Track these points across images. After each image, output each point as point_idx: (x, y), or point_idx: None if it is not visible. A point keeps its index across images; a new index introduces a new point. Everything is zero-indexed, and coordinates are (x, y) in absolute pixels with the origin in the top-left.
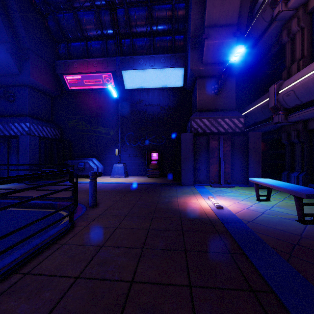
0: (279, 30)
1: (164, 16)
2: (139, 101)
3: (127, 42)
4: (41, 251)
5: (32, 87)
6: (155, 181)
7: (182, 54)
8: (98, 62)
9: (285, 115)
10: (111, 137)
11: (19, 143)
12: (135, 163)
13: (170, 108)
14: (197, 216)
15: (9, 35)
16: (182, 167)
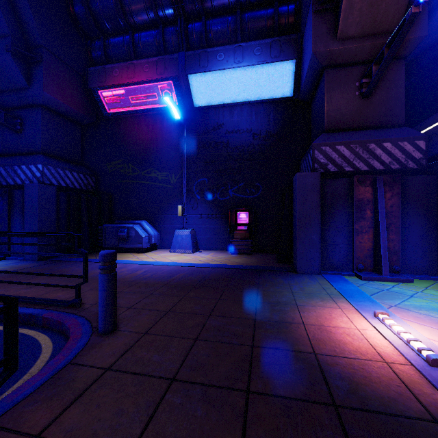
0: None
1: None
2: (216, 126)
3: (197, 27)
4: None
5: (48, 108)
6: (244, 262)
7: (293, 37)
8: (150, 63)
9: None
10: (171, 186)
11: (25, 197)
12: (210, 228)
13: (269, 134)
14: (386, 399)
15: (10, 24)
16: (297, 238)
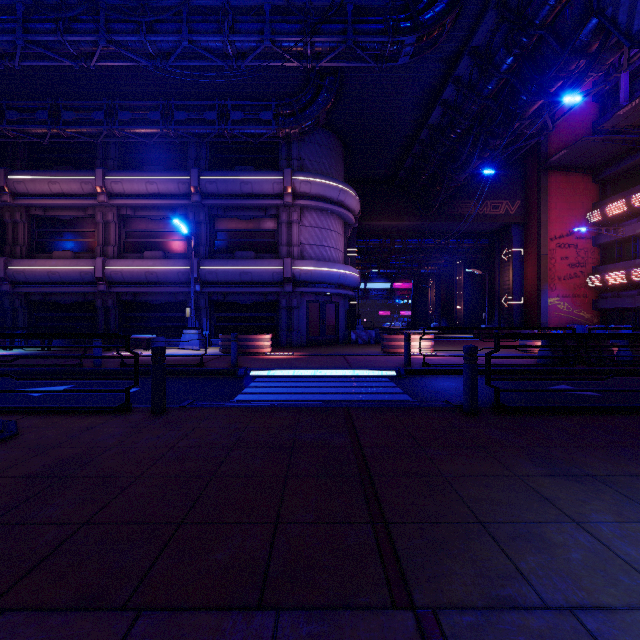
0: (1, 205)
1: None
2: None
3: None
4: None
5: None
6: None
7: None
8: None
9: (13, 286)
10: None
11: None
12: None
13: None
14: None
15: None
16: None
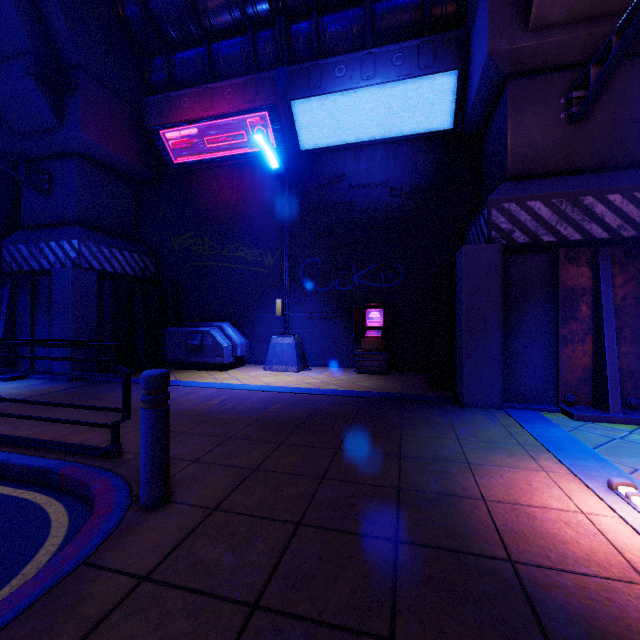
0: None
1: None
2: (334, 179)
3: (305, 29)
4: None
5: (87, 157)
6: (377, 387)
7: (454, 34)
8: (235, 87)
9: None
10: (266, 270)
11: (53, 288)
12: (325, 334)
13: (416, 189)
14: None
15: (33, 35)
16: (464, 350)
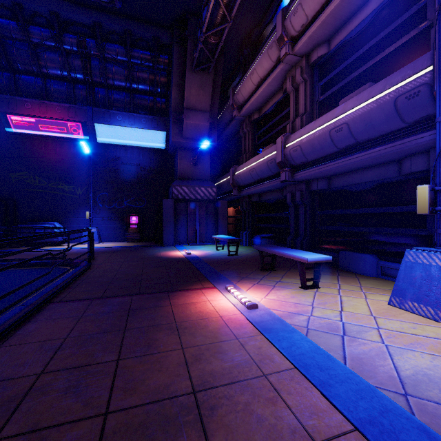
0: (239, 124)
1: (145, 79)
2: (115, 158)
3: (102, 93)
4: (84, 272)
5: None
6: (136, 245)
7: (164, 119)
8: (62, 107)
9: (239, 191)
10: (78, 196)
11: None
12: (110, 227)
13: (151, 169)
14: (173, 258)
15: None
16: (164, 230)
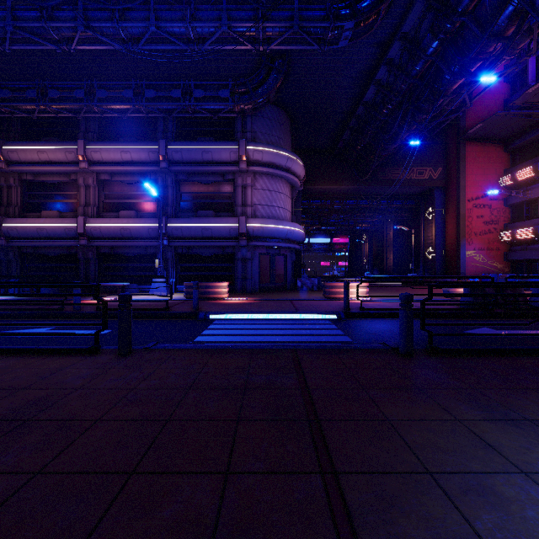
0: None
1: None
2: None
3: None
4: None
5: None
6: None
7: None
8: None
9: (7, 241)
10: None
11: None
12: None
13: None
14: None
15: None
16: None
